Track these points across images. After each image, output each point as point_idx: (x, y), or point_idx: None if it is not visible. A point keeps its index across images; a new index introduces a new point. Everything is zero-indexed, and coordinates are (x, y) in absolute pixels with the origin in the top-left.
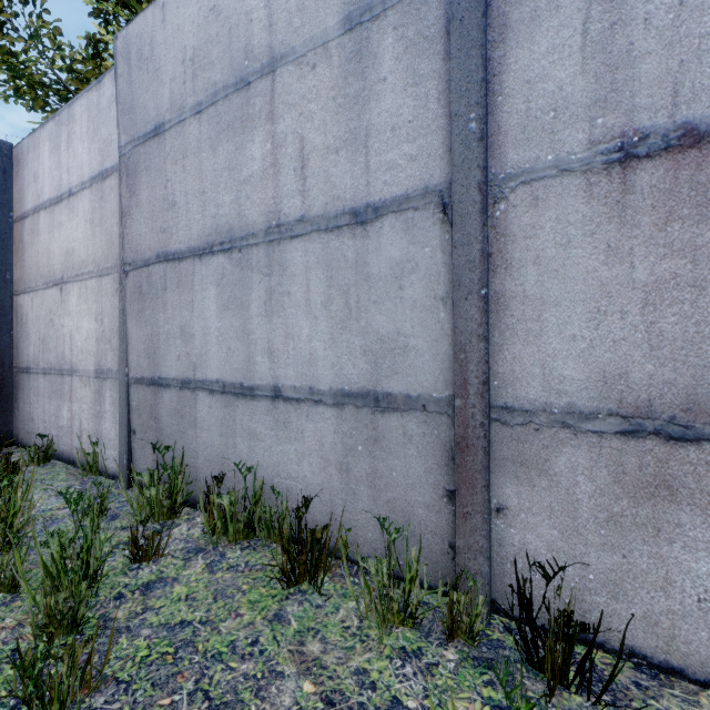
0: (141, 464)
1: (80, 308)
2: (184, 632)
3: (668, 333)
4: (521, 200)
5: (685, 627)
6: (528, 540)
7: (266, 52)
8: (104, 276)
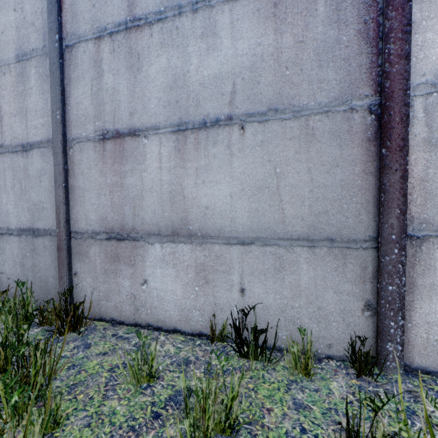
0: None
1: None
2: None
3: (116, 202)
4: (77, 149)
5: (124, 306)
6: (84, 284)
7: None
8: None
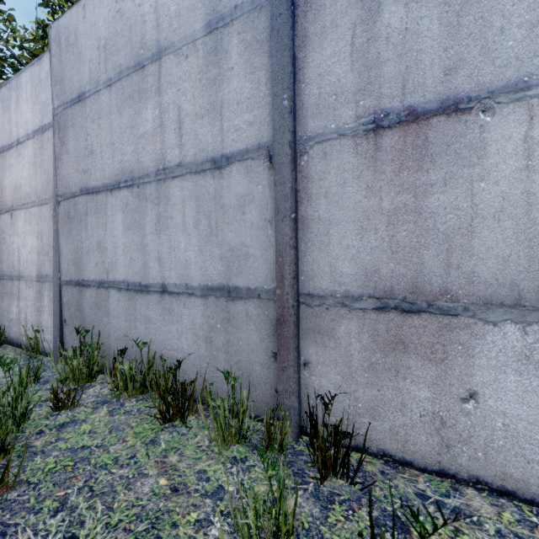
0: (70, 344)
1: (25, 229)
2: (83, 453)
3: (401, 242)
4: (317, 154)
5: (413, 434)
6: (323, 384)
7: (155, 45)
8: (43, 205)
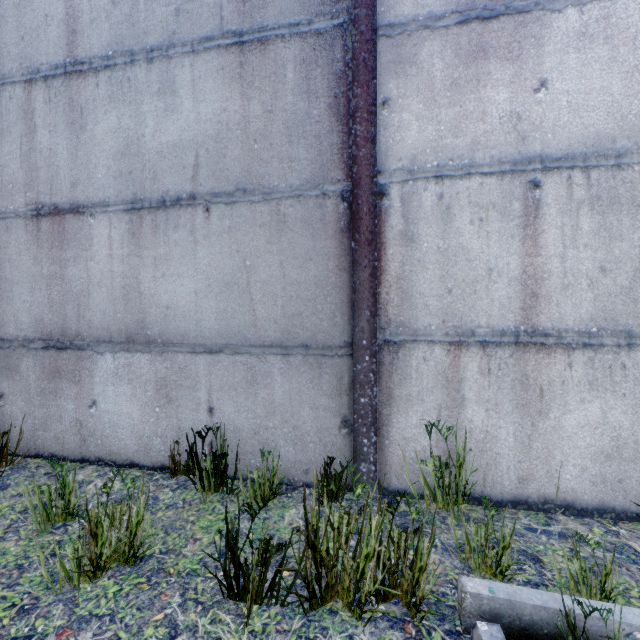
0: None
1: None
2: None
3: (55, 299)
4: (2, 227)
5: (67, 436)
6: (14, 410)
7: None
8: None
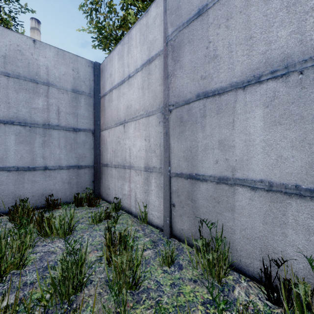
0: (179, 225)
1: (135, 135)
2: None
3: None
4: None
5: None
6: None
7: None
8: (151, 116)
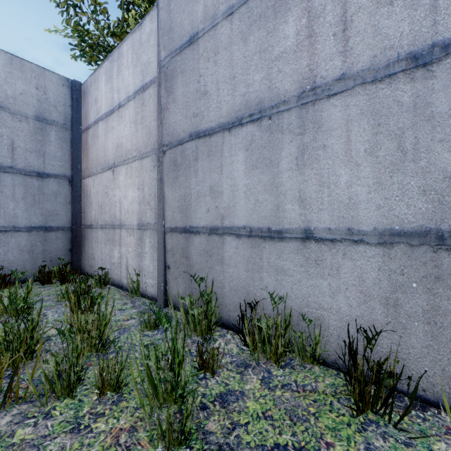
0: (174, 290)
1: (126, 183)
2: None
3: None
4: None
5: None
6: None
7: None
8: (145, 158)
